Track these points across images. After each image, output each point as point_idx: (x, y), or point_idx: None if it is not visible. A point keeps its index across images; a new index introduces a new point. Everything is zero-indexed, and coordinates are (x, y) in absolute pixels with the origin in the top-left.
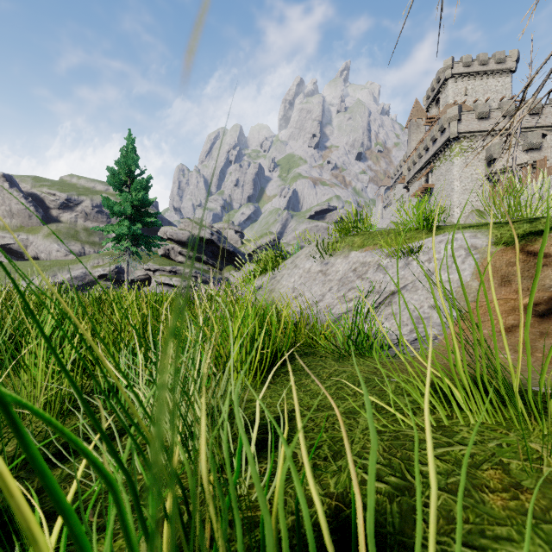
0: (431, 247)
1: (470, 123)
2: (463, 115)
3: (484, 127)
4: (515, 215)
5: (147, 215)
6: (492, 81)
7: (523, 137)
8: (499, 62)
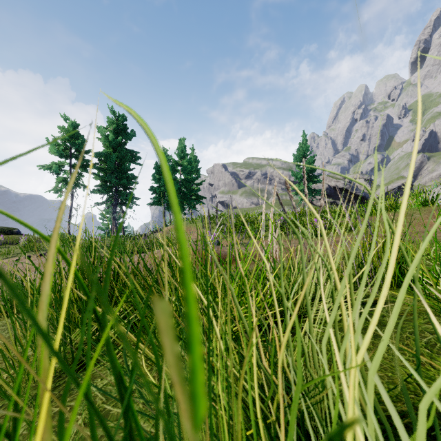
0: None
1: None
2: None
3: None
4: None
5: (314, 177)
6: None
7: None
8: None
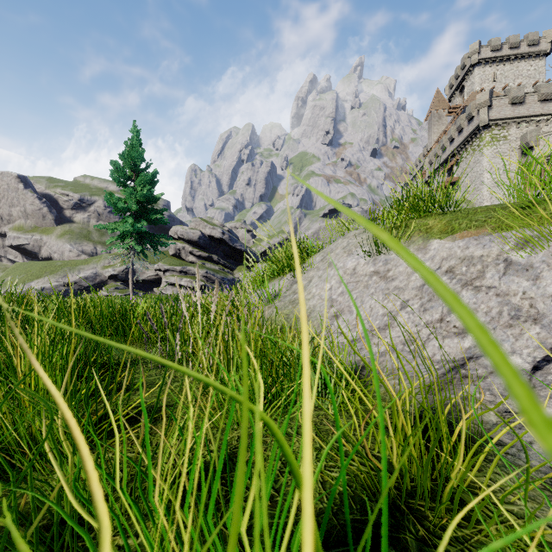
0: None
1: (502, 109)
2: (494, 100)
3: (518, 113)
4: None
5: (153, 211)
6: (523, 65)
7: None
8: (532, 44)
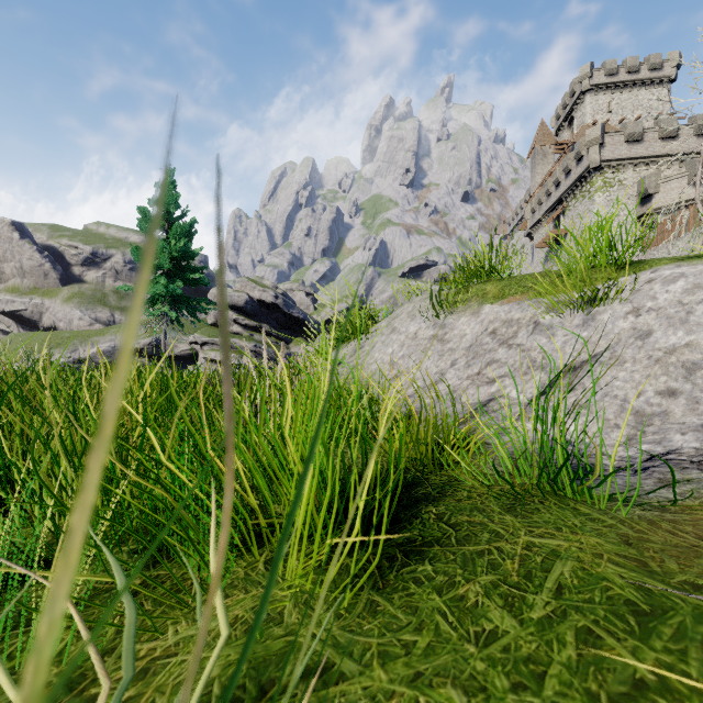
0: (634, 291)
1: (617, 148)
2: (607, 137)
3: (635, 152)
4: None
5: (191, 270)
6: (644, 93)
7: (689, 165)
8: (654, 68)
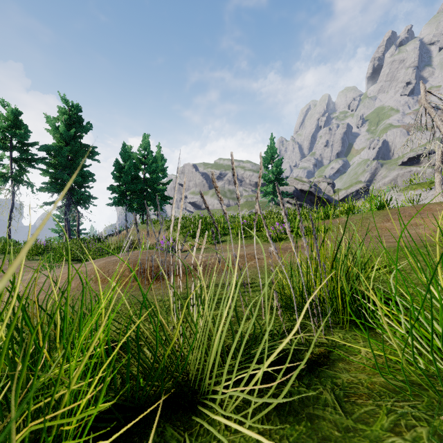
0: None
1: None
2: None
3: None
4: None
5: (281, 179)
6: None
7: None
8: None
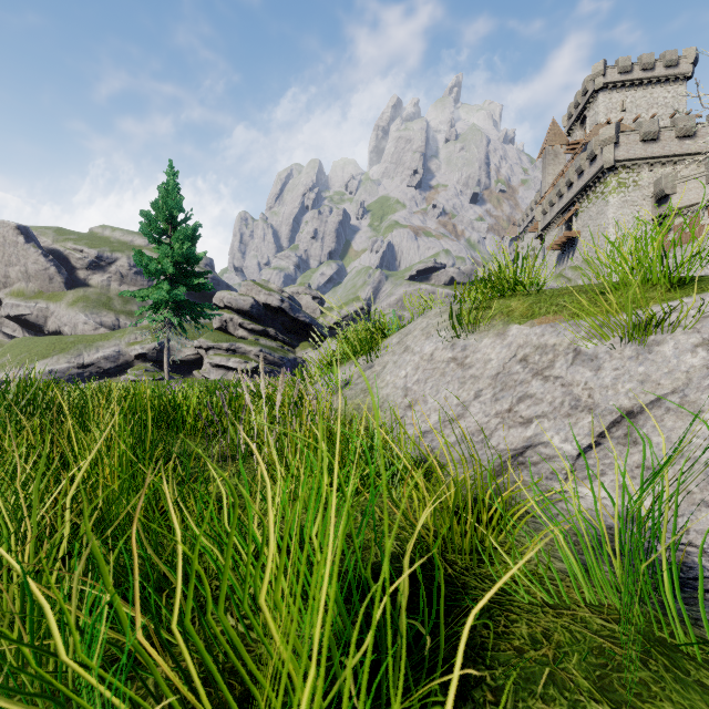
0: (701, 318)
1: (632, 148)
2: (622, 136)
3: (651, 152)
4: (697, 272)
5: (194, 275)
6: (659, 91)
7: (708, 164)
8: (670, 65)
